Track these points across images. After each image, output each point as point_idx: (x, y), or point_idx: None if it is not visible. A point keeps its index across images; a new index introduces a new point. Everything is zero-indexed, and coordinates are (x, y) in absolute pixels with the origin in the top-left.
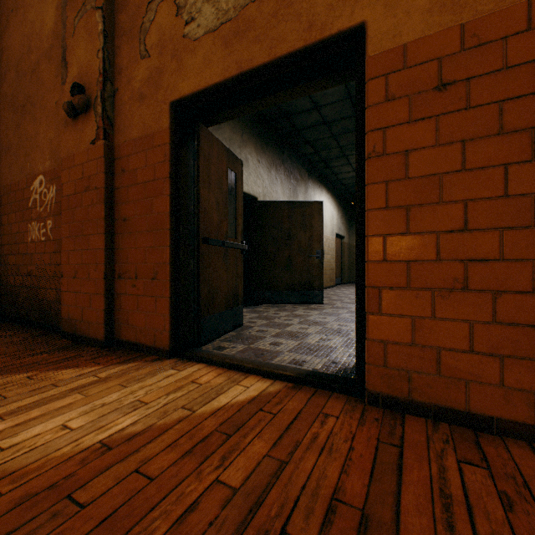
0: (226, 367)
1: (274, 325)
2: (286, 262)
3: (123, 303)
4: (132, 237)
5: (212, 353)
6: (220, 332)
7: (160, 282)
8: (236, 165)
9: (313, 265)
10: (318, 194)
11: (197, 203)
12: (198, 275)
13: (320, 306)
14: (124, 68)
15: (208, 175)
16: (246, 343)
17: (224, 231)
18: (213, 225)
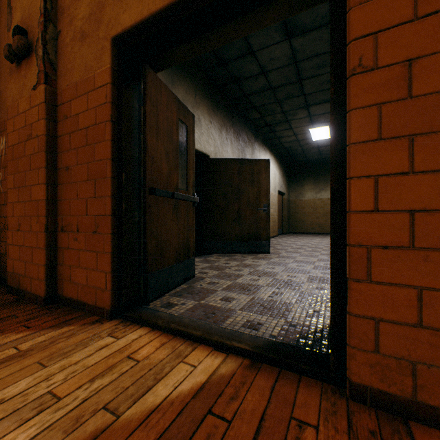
0: (171, 333)
1: (225, 276)
2: (235, 214)
3: (65, 257)
4: (74, 187)
5: (158, 314)
6: (169, 286)
7: (102, 235)
8: (187, 117)
9: (261, 217)
10: (263, 155)
11: (143, 151)
12: (144, 228)
13: (267, 255)
14: (66, 8)
15: (156, 123)
16: (196, 298)
17: (174, 183)
18: (162, 175)
